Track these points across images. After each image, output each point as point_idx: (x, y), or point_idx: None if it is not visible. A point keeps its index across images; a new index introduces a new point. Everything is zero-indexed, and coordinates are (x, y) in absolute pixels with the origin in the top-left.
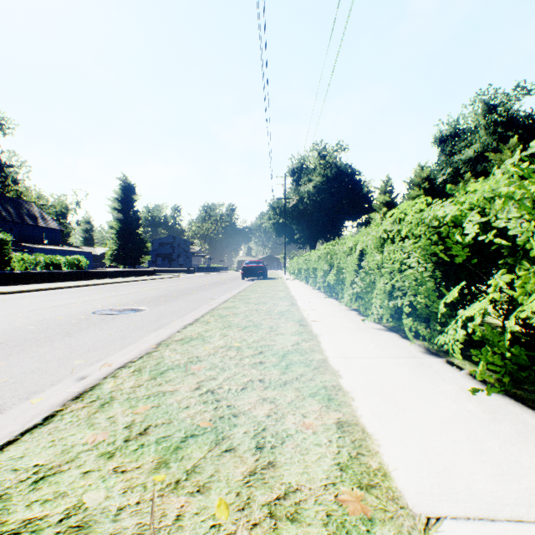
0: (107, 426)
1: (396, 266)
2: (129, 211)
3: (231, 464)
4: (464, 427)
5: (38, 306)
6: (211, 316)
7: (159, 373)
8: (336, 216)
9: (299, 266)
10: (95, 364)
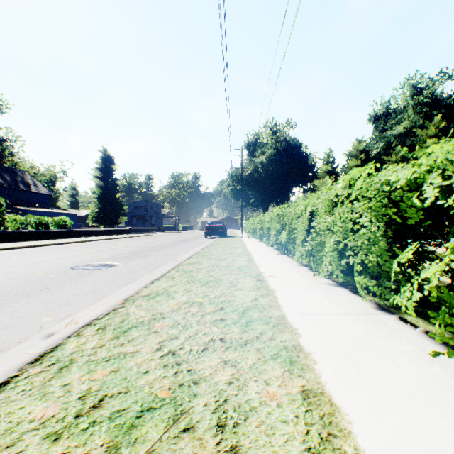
0: (60, 397)
1: (347, 226)
2: (109, 179)
3: (189, 450)
4: (436, 397)
5: (23, 261)
6: (176, 271)
7: (122, 331)
8: (285, 183)
9: (254, 226)
10: (64, 320)
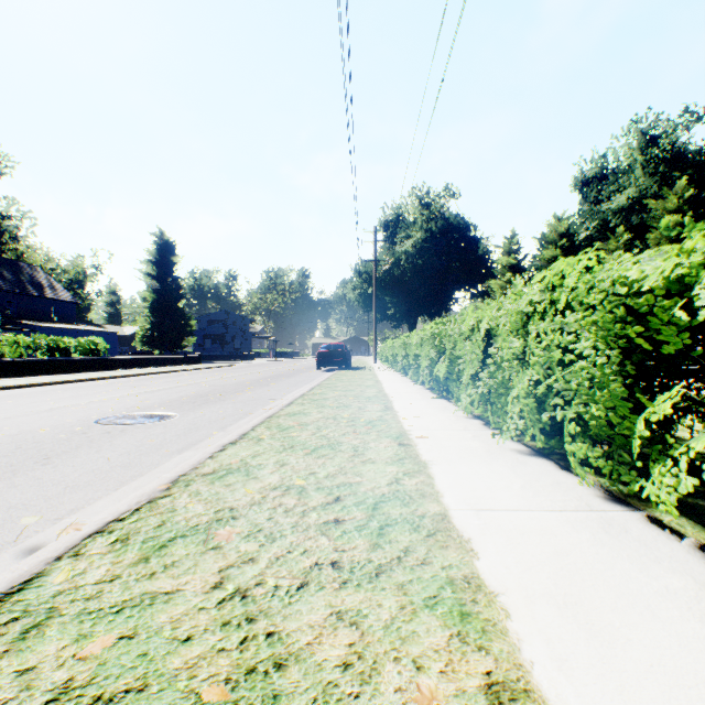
0: (7, 702)
1: (553, 356)
2: (167, 278)
3: None
4: None
5: (20, 410)
6: (266, 428)
7: (157, 546)
8: (443, 285)
9: (395, 351)
10: (64, 520)
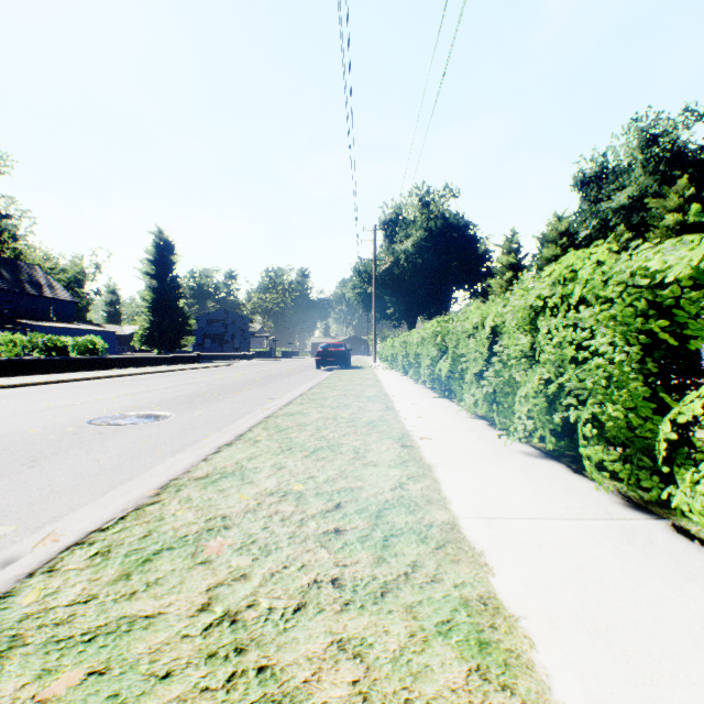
0: None
1: (565, 353)
2: (167, 277)
3: None
4: None
5: (13, 410)
6: (263, 429)
7: (140, 560)
8: (443, 284)
9: (395, 350)
10: (45, 528)
